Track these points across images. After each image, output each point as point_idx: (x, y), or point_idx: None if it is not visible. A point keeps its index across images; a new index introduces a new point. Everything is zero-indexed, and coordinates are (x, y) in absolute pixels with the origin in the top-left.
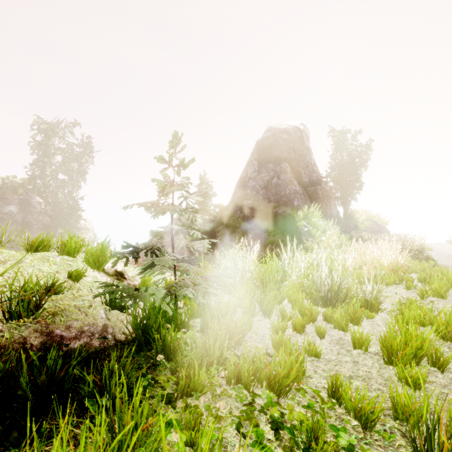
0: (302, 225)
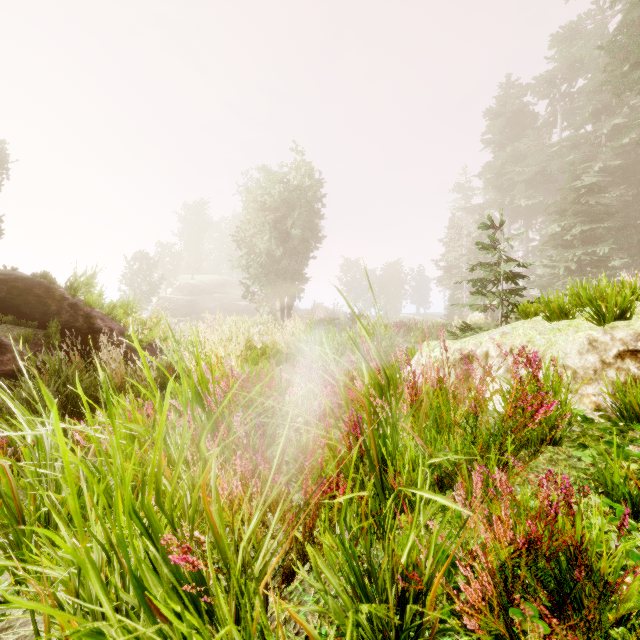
0: (95, 302)
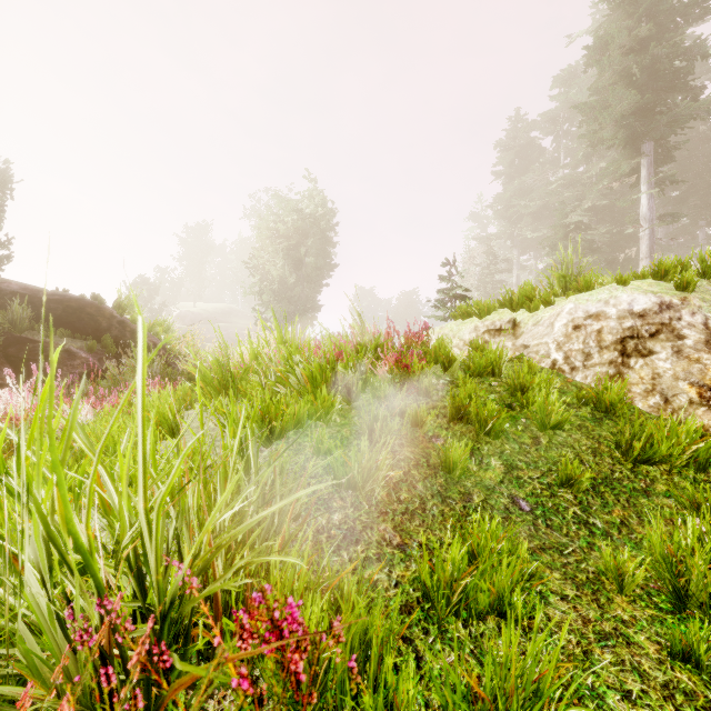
0: None
